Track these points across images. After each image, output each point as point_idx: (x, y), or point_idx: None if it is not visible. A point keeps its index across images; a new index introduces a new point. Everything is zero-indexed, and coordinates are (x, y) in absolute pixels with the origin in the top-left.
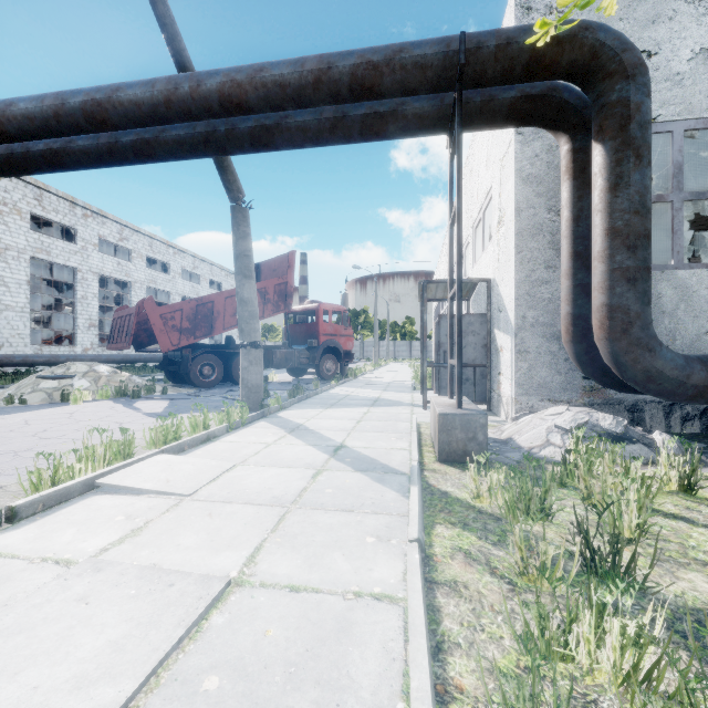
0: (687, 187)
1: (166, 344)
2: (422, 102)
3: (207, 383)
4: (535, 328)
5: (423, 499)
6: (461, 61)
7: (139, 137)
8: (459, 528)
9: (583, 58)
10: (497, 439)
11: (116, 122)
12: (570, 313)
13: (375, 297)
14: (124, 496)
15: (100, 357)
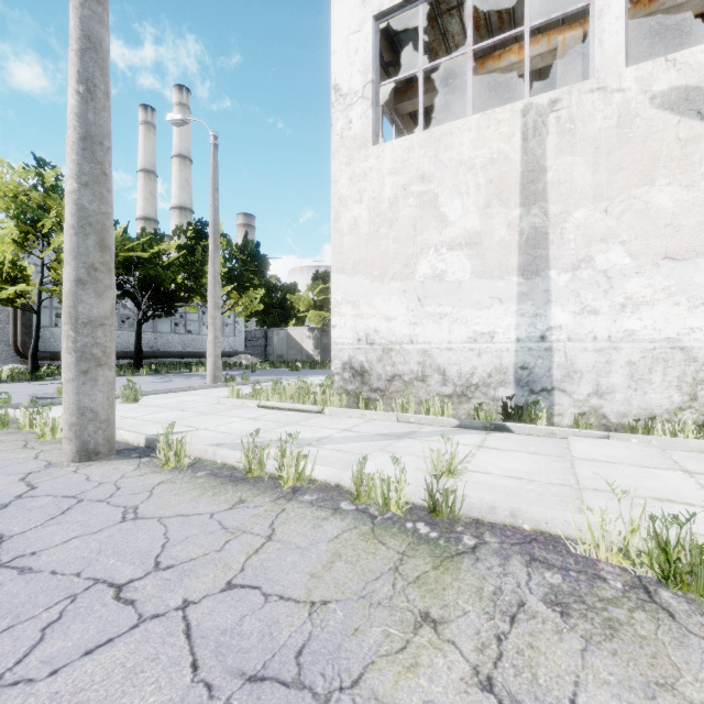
0: None
1: None
2: None
3: None
4: (3, 342)
5: None
6: None
7: None
8: None
9: None
10: None
11: None
12: (14, 340)
13: None
14: None
15: None
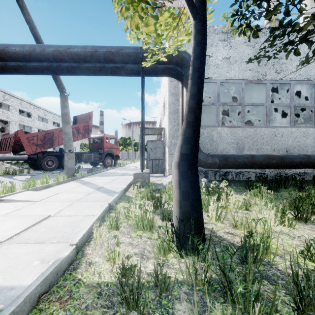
0: (237, 97)
1: (29, 151)
2: (132, 65)
3: (50, 168)
4: (175, 145)
5: (121, 198)
6: (141, 56)
7: (17, 64)
8: (127, 203)
9: (179, 60)
10: (158, 183)
11: (6, 59)
12: None
13: (132, 132)
14: (12, 202)
15: None
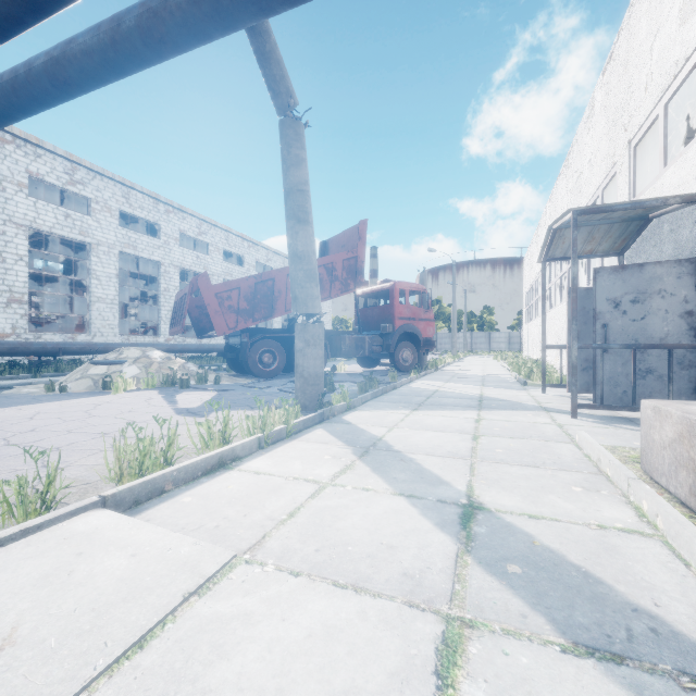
0: None
1: (222, 327)
2: None
3: (267, 372)
4: None
5: None
6: None
7: (145, 8)
8: None
9: None
10: None
11: None
12: None
13: (453, 281)
14: None
15: (175, 346)
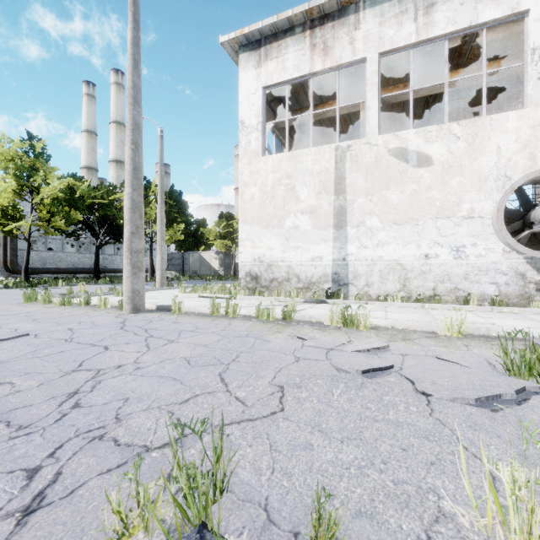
0: None
1: None
2: None
3: None
4: None
5: None
6: None
7: None
8: None
9: None
10: None
11: None
12: (3, 259)
13: None
14: None
15: None
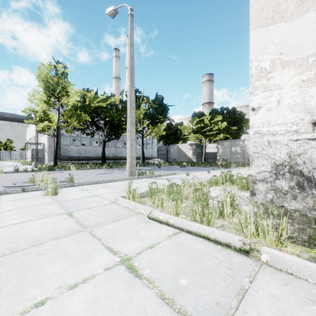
0: None
1: None
2: None
3: None
4: (51, 152)
5: None
6: None
7: None
8: None
9: None
10: None
11: None
12: (54, 151)
13: None
14: None
15: None
